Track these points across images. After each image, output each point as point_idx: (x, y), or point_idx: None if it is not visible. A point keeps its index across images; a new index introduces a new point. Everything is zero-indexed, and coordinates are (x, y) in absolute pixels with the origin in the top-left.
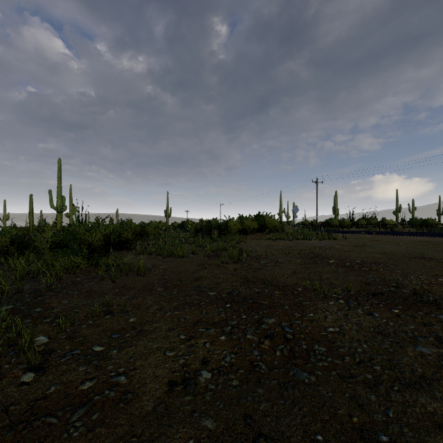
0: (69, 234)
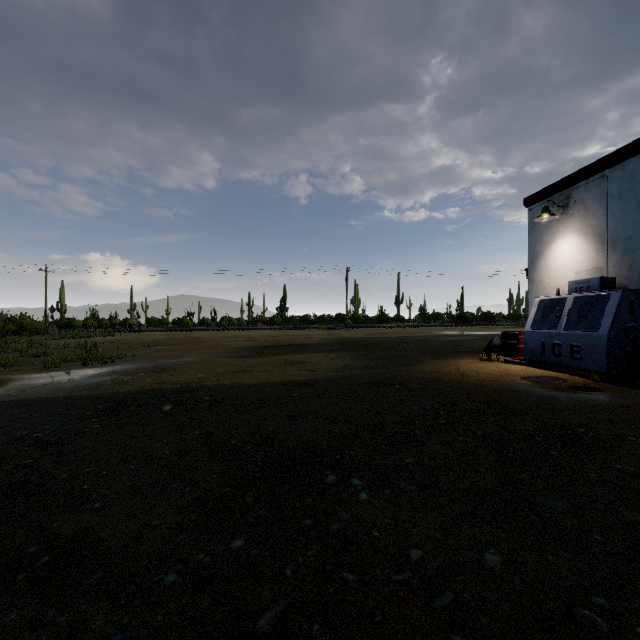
0: None
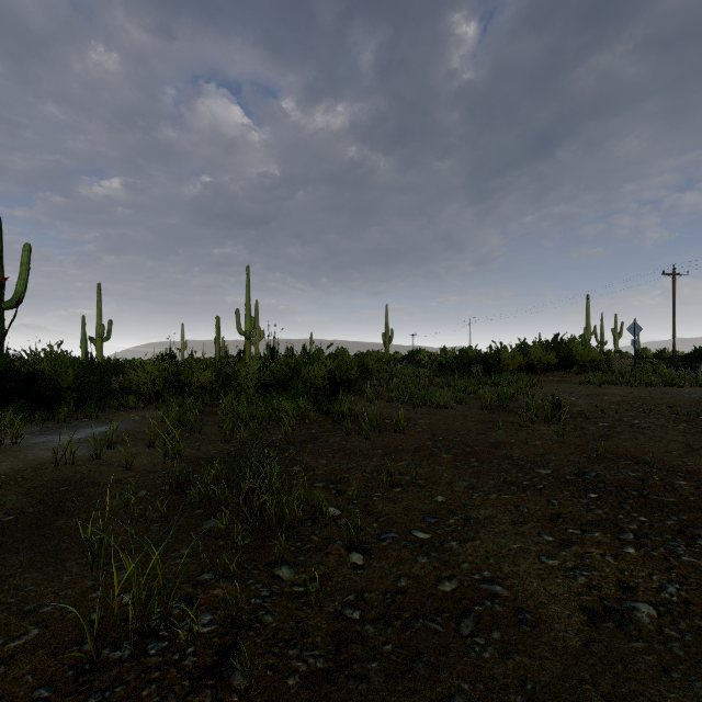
0: (290, 369)
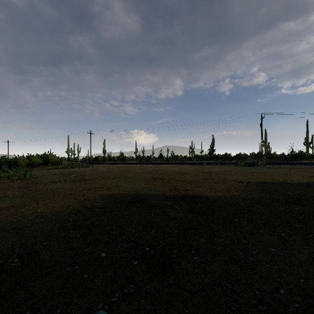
0: None
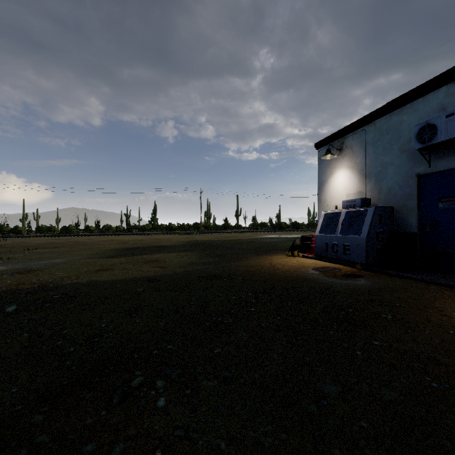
0: None
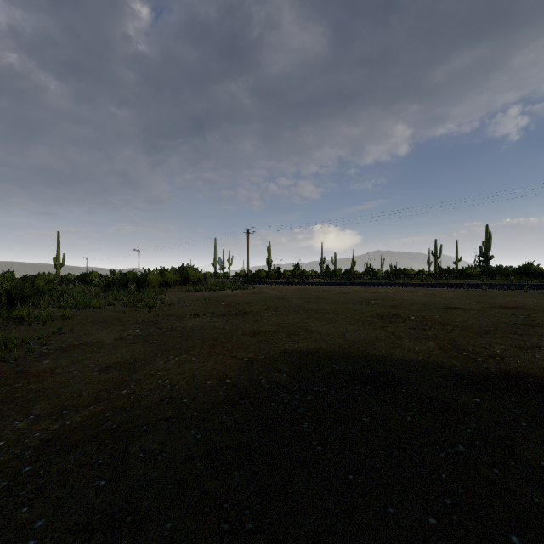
0: None
